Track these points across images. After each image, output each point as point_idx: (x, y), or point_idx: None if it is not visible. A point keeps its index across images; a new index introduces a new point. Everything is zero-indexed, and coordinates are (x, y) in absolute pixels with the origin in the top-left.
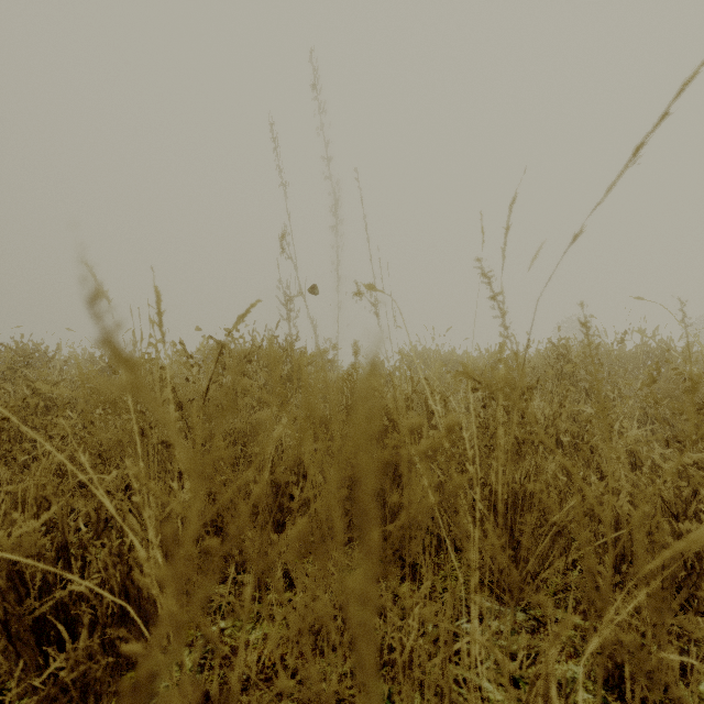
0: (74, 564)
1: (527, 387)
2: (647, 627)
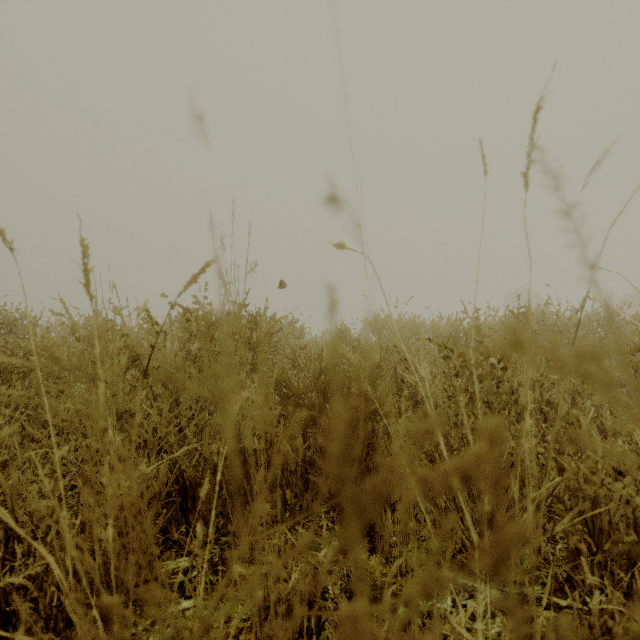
0: (17, 549)
1: (503, 355)
2: (639, 616)
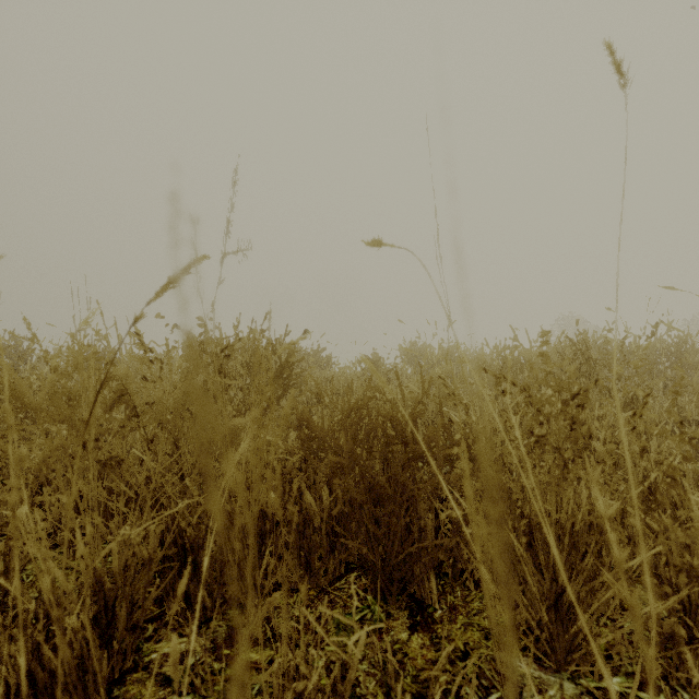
0: None
1: (579, 389)
2: None
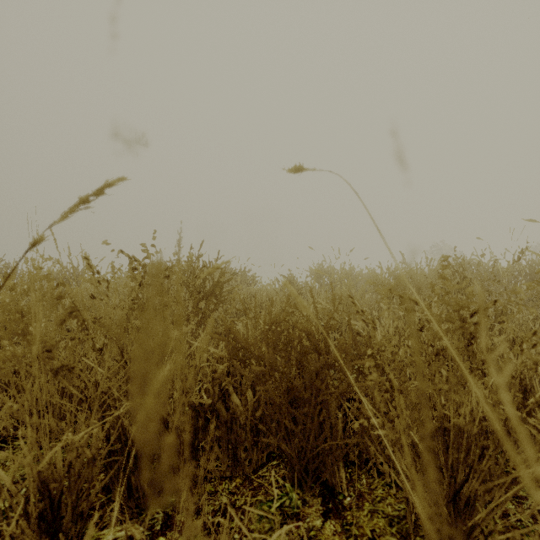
0: None
1: (477, 308)
2: None
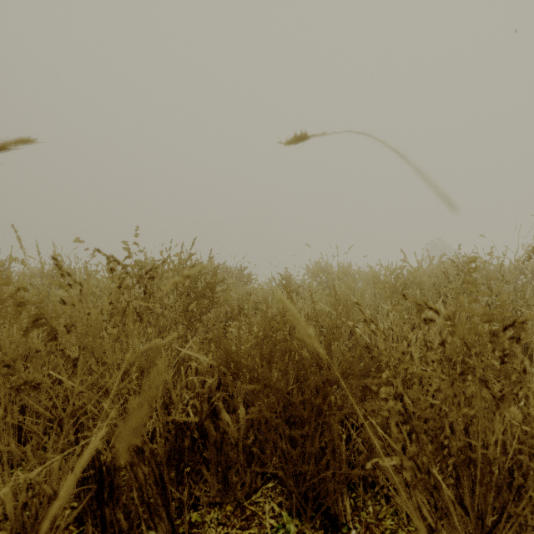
0: None
1: (513, 320)
2: None
